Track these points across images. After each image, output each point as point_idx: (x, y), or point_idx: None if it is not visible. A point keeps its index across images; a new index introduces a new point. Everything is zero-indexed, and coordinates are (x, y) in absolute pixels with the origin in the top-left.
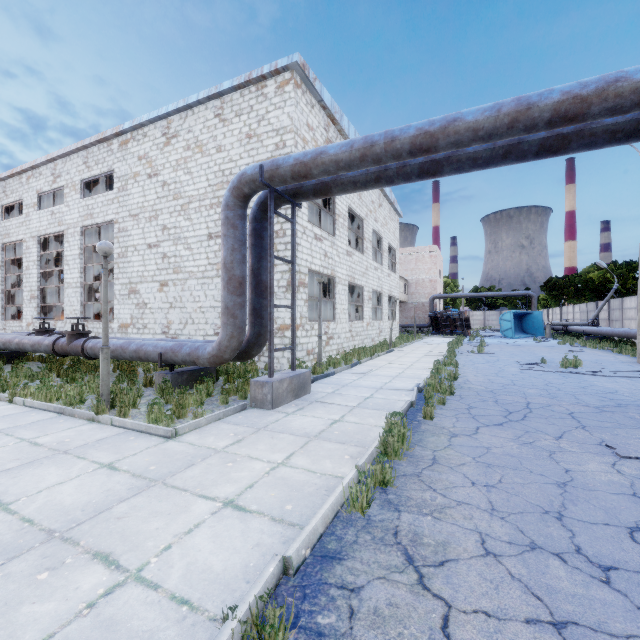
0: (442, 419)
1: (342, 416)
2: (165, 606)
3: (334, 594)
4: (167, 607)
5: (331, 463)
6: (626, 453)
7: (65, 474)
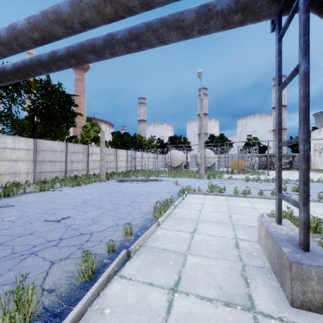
0: (116, 237)
1: (193, 237)
2: (196, 198)
3: (174, 199)
4: (195, 198)
5: (184, 211)
6: (65, 216)
7: (258, 206)
